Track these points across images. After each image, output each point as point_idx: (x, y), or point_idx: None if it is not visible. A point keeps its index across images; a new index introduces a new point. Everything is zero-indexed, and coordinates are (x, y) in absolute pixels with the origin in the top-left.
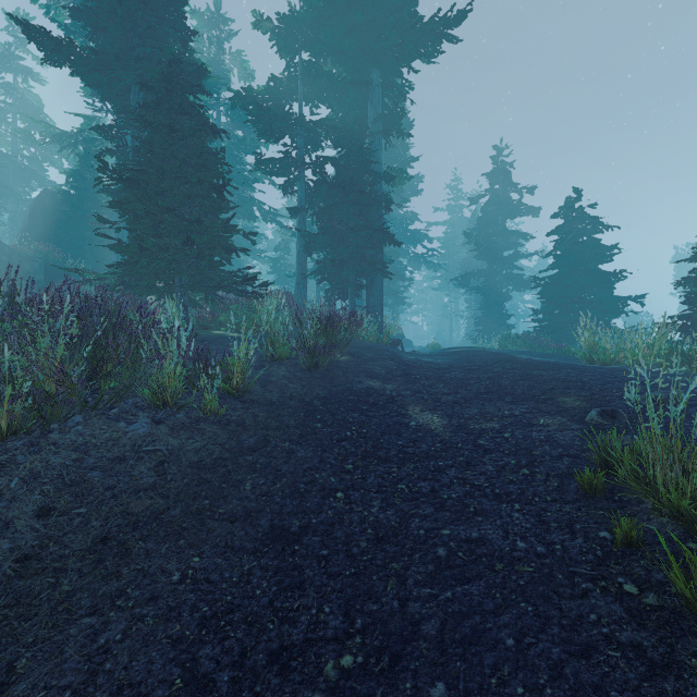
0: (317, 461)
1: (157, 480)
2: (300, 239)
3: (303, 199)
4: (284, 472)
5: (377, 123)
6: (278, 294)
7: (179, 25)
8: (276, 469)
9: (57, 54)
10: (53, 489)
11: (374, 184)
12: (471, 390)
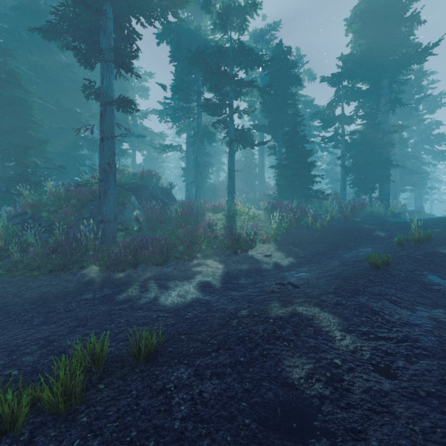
0: (344, 239)
1: (312, 238)
2: (342, 169)
3: (344, 151)
4: (337, 239)
5: (385, 105)
6: (331, 195)
7: (292, 99)
8: (335, 239)
9: (259, 129)
10: (297, 236)
11: (382, 139)
12: (404, 228)
